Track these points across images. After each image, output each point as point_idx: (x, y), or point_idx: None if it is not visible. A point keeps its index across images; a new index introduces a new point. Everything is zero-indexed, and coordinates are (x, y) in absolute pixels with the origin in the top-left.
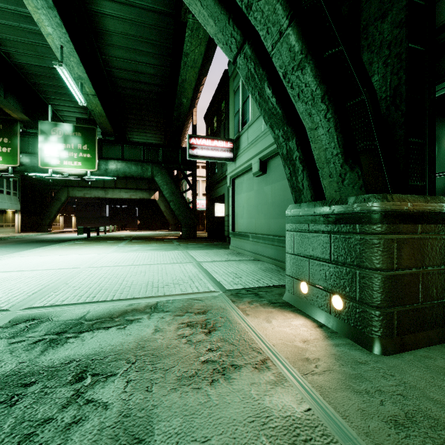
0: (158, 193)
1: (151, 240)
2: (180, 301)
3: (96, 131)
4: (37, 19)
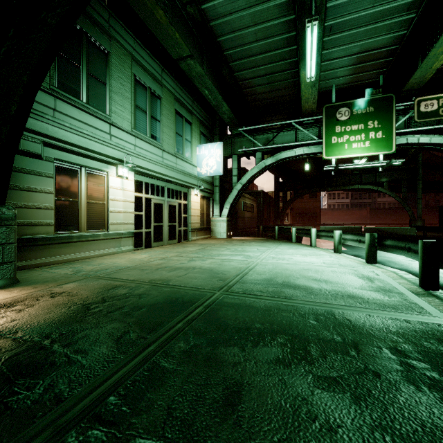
0: None
1: None
2: None
3: None
4: None
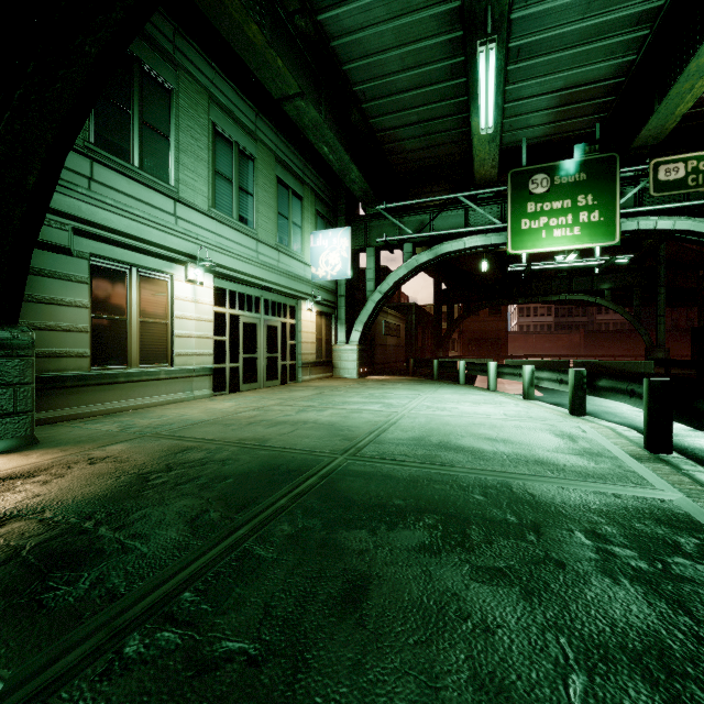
0: None
1: None
2: None
3: None
4: None
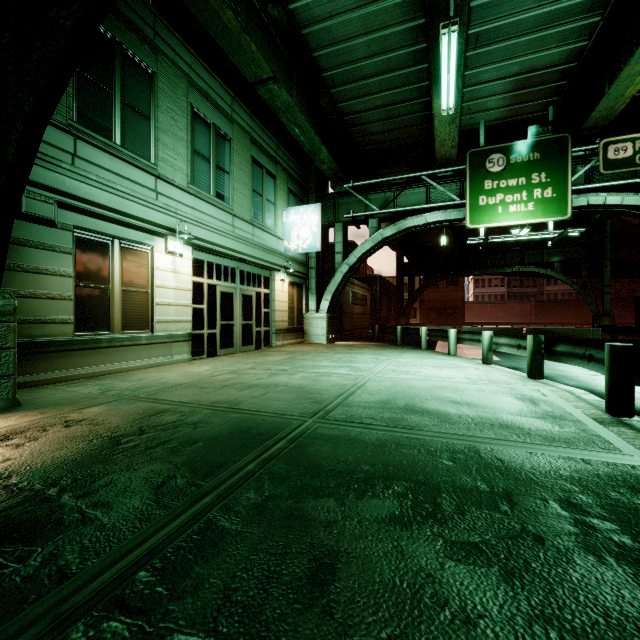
0: None
1: None
2: None
3: None
4: None
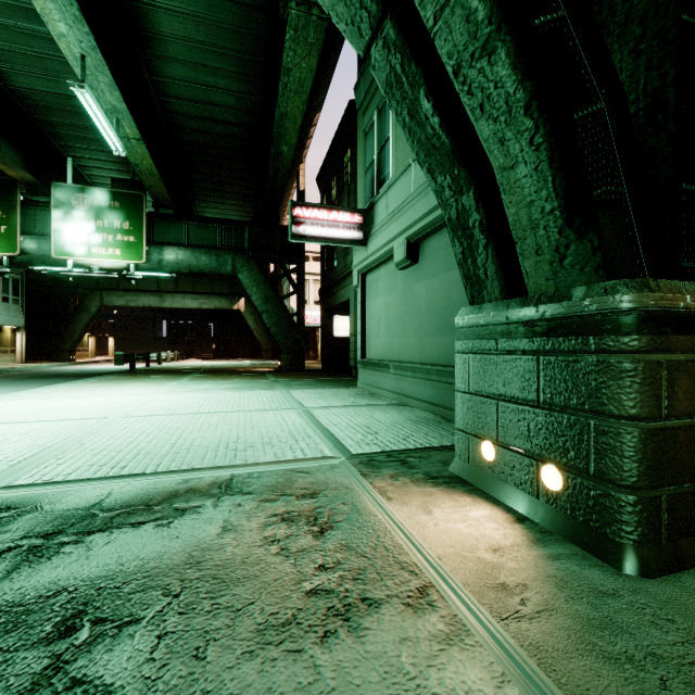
0: (245, 300)
1: (231, 373)
2: (272, 474)
3: (144, 200)
4: (42, 8)
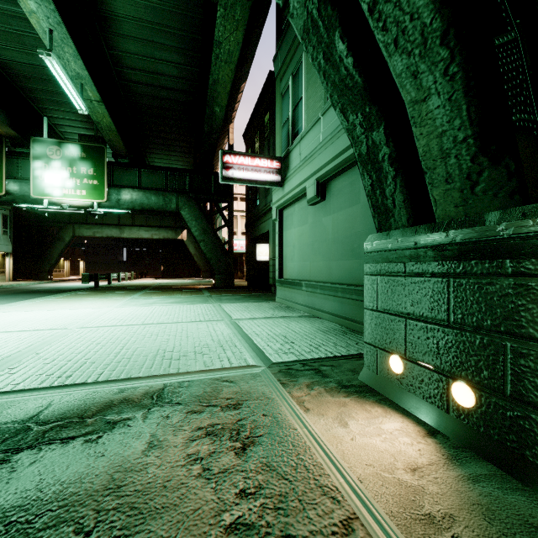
0: (187, 232)
1: (175, 290)
2: (200, 383)
3: (105, 151)
4: None
